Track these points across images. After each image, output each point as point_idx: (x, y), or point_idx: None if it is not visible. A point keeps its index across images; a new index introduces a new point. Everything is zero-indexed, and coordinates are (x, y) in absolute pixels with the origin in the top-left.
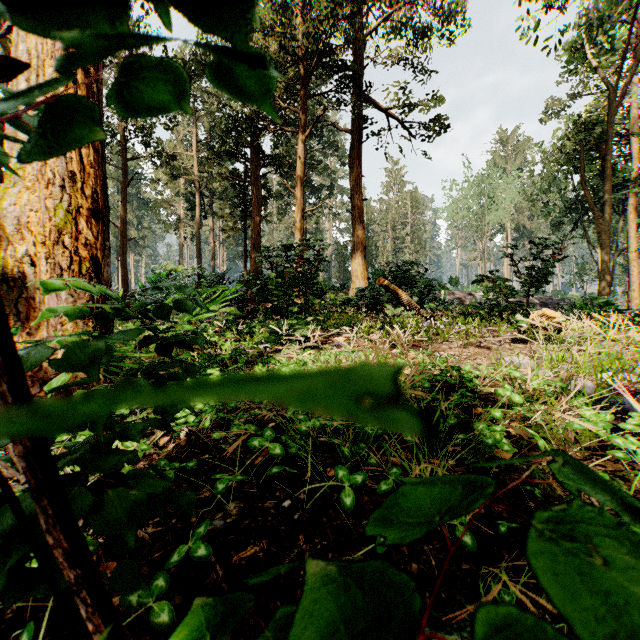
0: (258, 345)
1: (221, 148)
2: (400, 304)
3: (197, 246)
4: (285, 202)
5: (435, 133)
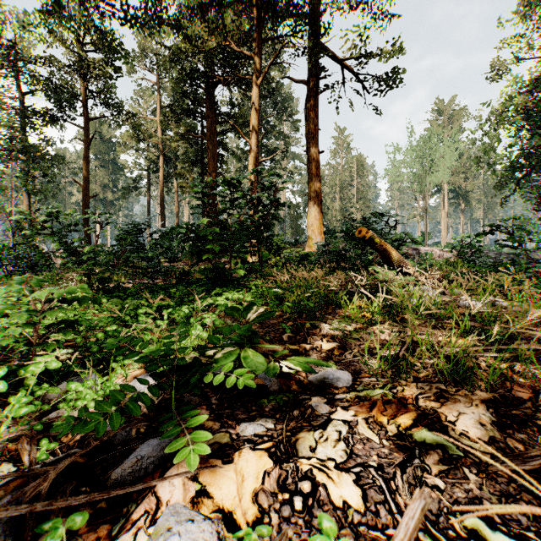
0: (136, 372)
1: (179, 107)
2: (386, 264)
3: (161, 204)
4: (243, 164)
5: (391, 86)
